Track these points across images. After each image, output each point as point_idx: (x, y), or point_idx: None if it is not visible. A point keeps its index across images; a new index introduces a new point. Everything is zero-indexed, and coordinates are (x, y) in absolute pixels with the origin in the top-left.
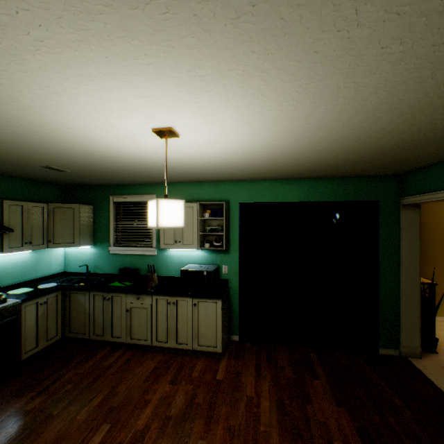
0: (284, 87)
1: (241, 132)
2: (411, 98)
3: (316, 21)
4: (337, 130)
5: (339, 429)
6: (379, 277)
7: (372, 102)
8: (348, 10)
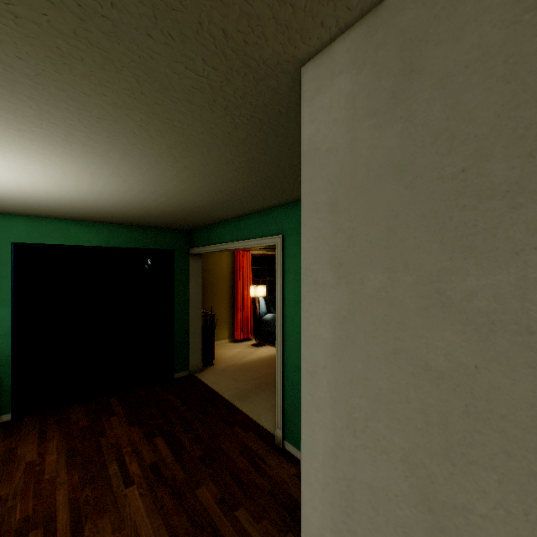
0: (65, 165)
1: (19, 177)
2: (162, 191)
3: (82, 149)
4: (122, 195)
5: (130, 439)
6: (175, 314)
7: (138, 187)
8: (102, 152)
